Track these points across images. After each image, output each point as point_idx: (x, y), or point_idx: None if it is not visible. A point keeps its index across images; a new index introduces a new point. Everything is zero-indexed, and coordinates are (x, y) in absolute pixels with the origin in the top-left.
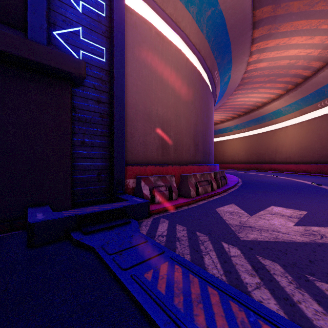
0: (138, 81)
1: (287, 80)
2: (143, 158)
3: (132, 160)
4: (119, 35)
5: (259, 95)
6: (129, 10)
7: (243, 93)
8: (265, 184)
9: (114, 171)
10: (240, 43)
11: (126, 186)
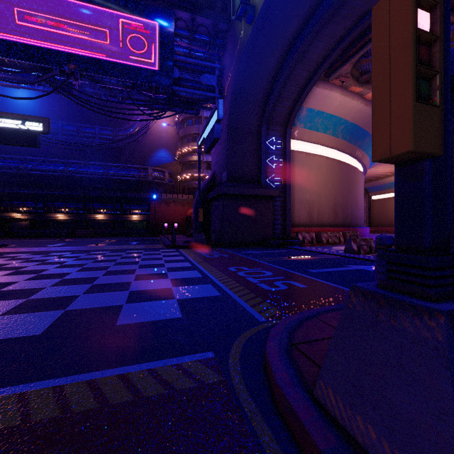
0: (295, 185)
1: None
2: (298, 223)
3: (292, 225)
4: (288, 172)
5: None
6: (291, 151)
7: None
8: None
9: (286, 230)
10: None
11: (290, 237)
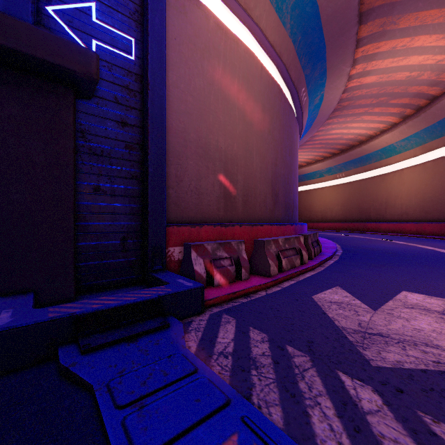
0: (187, 96)
1: (404, 102)
2: (195, 213)
3: (179, 217)
4: (157, 17)
5: (362, 125)
6: None
7: (340, 121)
8: (377, 253)
9: (148, 235)
10: (340, 46)
11: (168, 258)
